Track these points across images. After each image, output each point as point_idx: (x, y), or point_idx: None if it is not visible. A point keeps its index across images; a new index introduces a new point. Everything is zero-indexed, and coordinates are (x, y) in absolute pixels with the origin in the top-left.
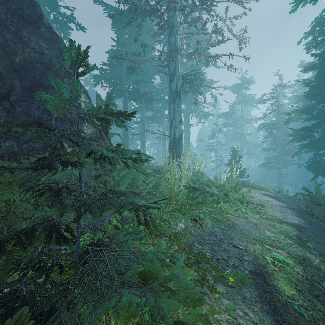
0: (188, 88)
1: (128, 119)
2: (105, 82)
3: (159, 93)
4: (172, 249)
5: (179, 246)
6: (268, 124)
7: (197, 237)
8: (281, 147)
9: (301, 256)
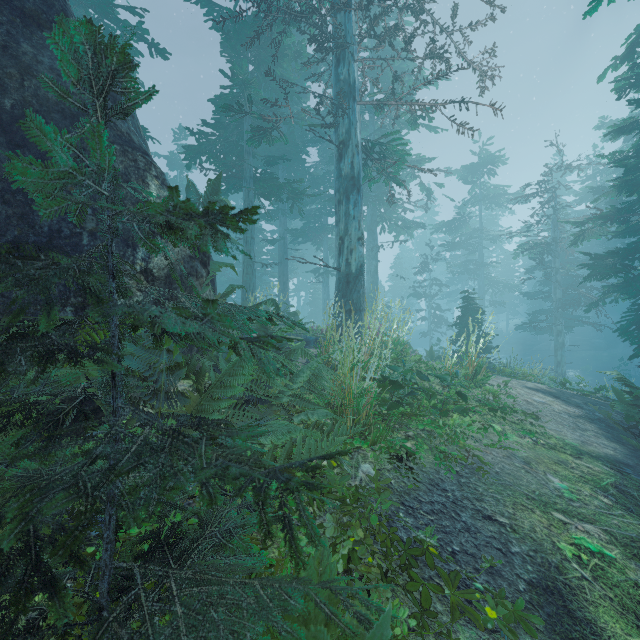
0: (376, 170)
1: (236, 227)
2: (209, 160)
3: (317, 183)
4: (351, 537)
5: (366, 528)
6: (535, 244)
7: (403, 496)
8: (561, 289)
9: (636, 538)
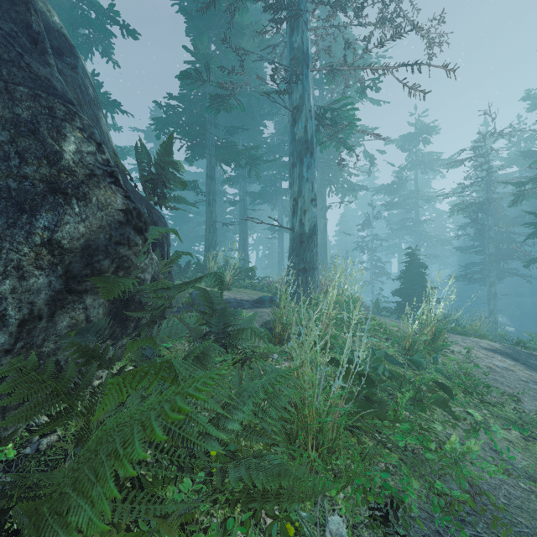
0: (327, 136)
1: None
2: (176, 130)
3: (272, 152)
4: None
5: None
6: (470, 203)
7: None
8: (493, 245)
9: None
